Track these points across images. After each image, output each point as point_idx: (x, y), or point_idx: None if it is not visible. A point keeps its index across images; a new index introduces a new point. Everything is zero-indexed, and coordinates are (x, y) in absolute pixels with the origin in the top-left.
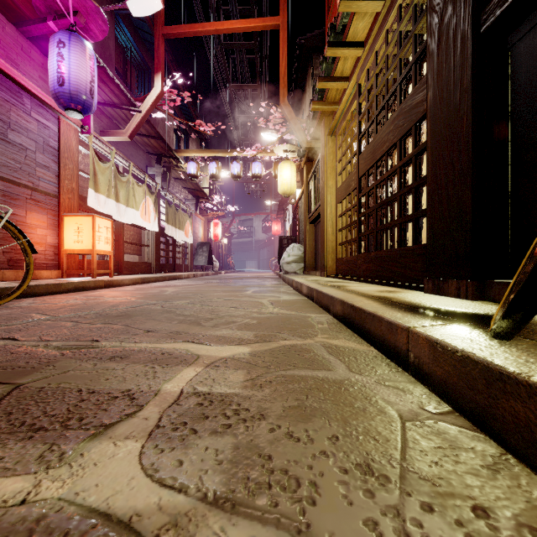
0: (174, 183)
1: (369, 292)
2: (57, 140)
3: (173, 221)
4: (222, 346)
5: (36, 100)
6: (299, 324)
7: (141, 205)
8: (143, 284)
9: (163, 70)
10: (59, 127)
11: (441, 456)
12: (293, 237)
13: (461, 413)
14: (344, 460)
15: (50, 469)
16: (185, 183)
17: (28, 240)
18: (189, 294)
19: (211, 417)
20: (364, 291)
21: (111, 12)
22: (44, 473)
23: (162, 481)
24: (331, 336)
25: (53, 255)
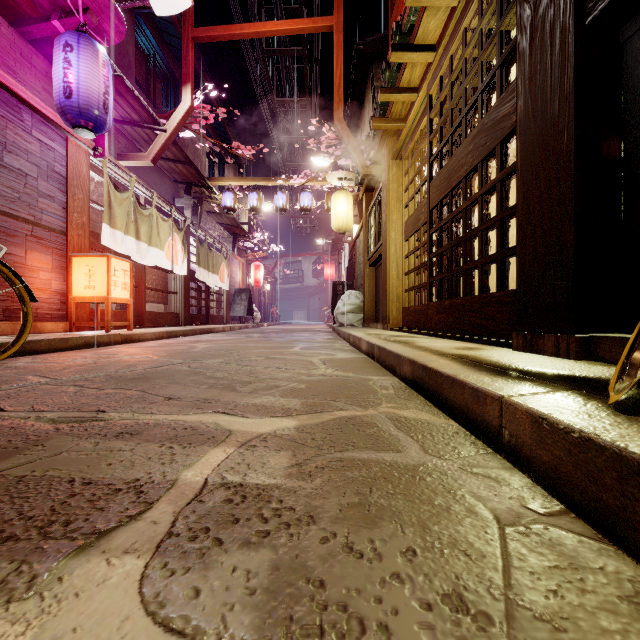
0: (207, 217)
1: (444, 349)
2: (64, 165)
3: (205, 264)
4: (261, 419)
5: (38, 116)
6: (359, 389)
7: (166, 243)
8: (168, 338)
9: (192, 81)
10: (66, 149)
11: (561, 582)
12: (349, 282)
13: (579, 514)
14: (425, 587)
15: (12, 603)
16: (219, 217)
17: (25, 285)
18: (223, 351)
19: (242, 520)
20: (438, 348)
21: (130, 11)
22: (3, 610)
23: (168, 622)
24: (399, 404)
25: (59, 304)
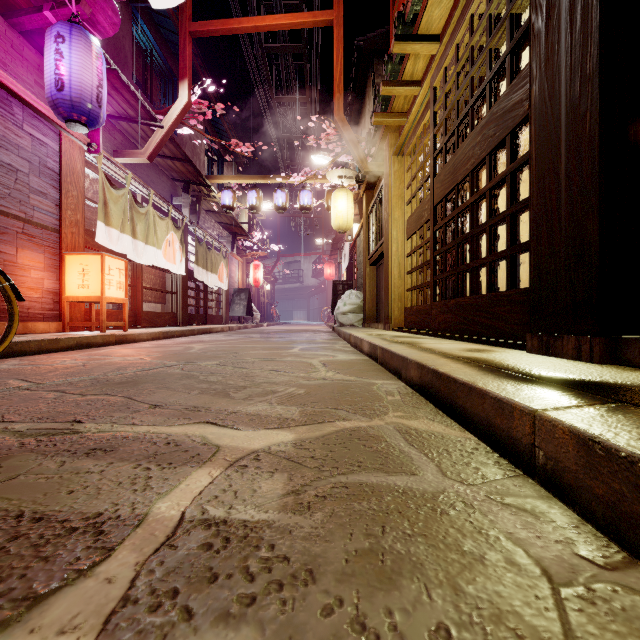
0: (206, 216)
1: (453, 351)
2: (57, 160)
3: (204, 263)
4: (255, 431)
5: (30, 109)
6: (362, 395)
7: (164, 242)
8: (165, 339)
9: (190, 77)
10: (59, 145)
11: None
12: (349, 281)
13: None
14: None
15: None
16: (218, 216)
17: (12, 284)
18: (220, 352)
19: (221, 577)
20: (446, 350)
21: (126, 5)
22: None
23: None
24: (407, 413)
25: (52, 303)
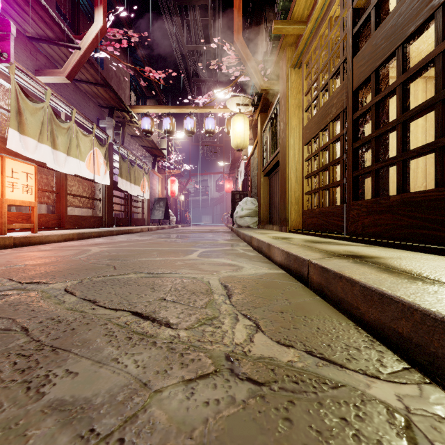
0: (131, 140)
1: None
2: None
3: (127, 176)
4: None
5: None
6: None
7: (87, 155)
8: (80, 239)
9: (105, 5)
10: None
11: None
12: (245, 192)
13: None
14: None
15: None
16: (141, 141)
17: None
18: (106, 259)
19: None
20: None
21: None
22: None
23: None
24: None
25: None
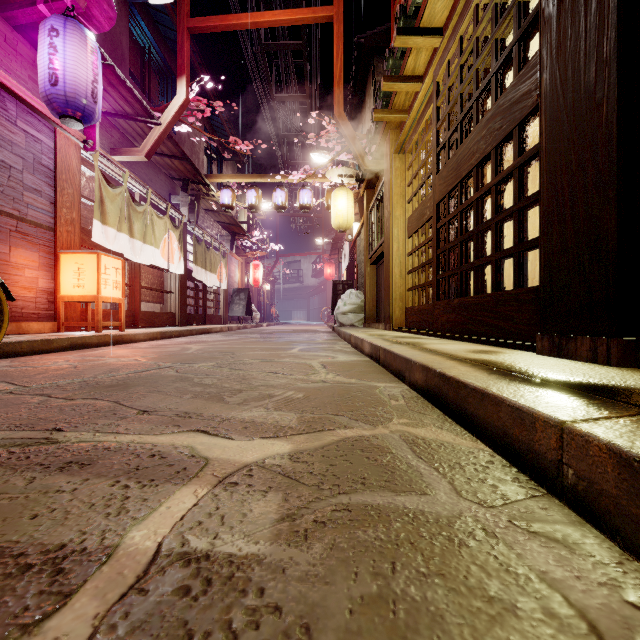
0: (205, 215)
1: (459, 353)
2: (52, 157)
3: (203, 262)
4: (248, 441)
5: (24, 105)
6: (364, 399)
7: (162, 241)
8: (162, 339)
9: (188, 73)
10: (54, 142)
11: None
12: (350, 281)
13: None
14: None
15: None
16: (217, 216)
17: (2, 282)
18: (217, 353)
19: (197, 635)
20: (451, 351)
21: (123, 0)
22: None
23: None
24: (413, 420)
25: (46, 303)
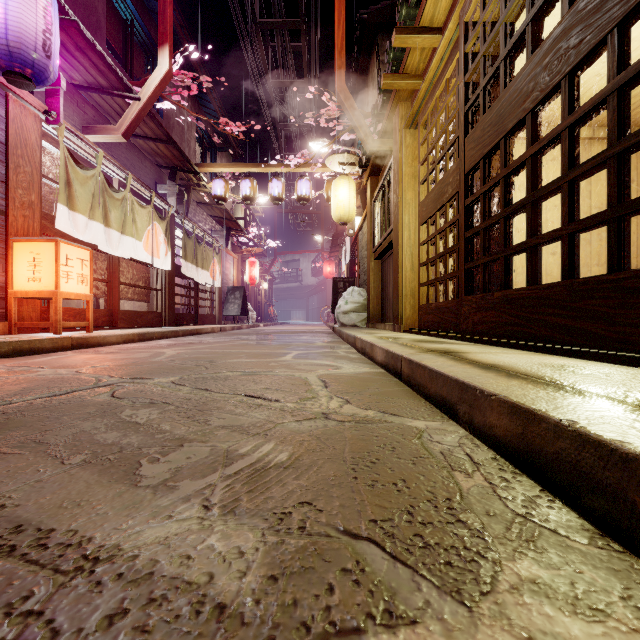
0: (197, 209)
1: (545, 372)
2: (3, 128)
3: (193, 258)
4: None
5: None
6: (403, 469)
7: (145, 233)
8: (141, 341)
9: (171, 43)
10: (6, 109)
11: None
12: (351, 278)
13: None
14: None
15: None
16: (210, 209)
17: None
18: (191, 360)
19: None
20: (527, 369)
21: None
22: None
23: None
24: (551, 567)
25: None
